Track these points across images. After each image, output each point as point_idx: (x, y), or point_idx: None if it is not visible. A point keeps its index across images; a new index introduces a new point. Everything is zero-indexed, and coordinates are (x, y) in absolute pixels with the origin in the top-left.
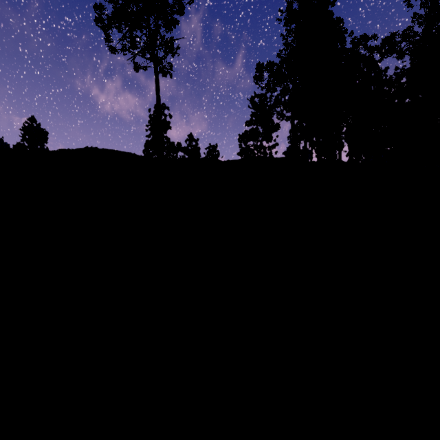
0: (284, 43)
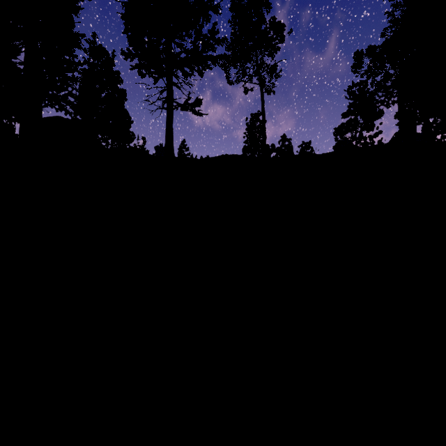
0: (389, 20)
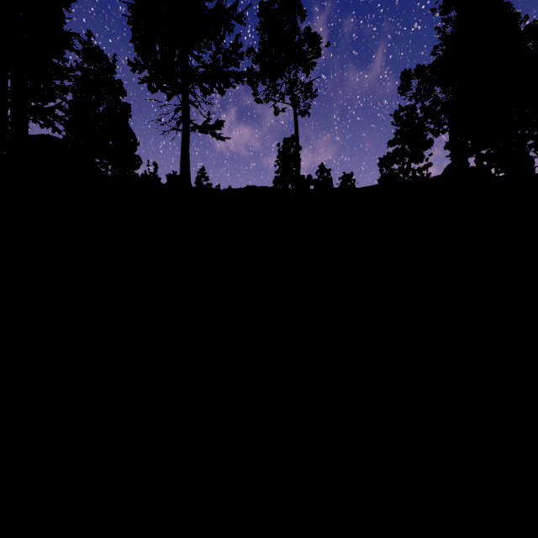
0: (440, 37)
